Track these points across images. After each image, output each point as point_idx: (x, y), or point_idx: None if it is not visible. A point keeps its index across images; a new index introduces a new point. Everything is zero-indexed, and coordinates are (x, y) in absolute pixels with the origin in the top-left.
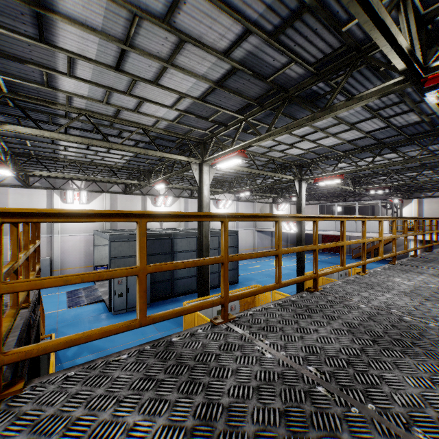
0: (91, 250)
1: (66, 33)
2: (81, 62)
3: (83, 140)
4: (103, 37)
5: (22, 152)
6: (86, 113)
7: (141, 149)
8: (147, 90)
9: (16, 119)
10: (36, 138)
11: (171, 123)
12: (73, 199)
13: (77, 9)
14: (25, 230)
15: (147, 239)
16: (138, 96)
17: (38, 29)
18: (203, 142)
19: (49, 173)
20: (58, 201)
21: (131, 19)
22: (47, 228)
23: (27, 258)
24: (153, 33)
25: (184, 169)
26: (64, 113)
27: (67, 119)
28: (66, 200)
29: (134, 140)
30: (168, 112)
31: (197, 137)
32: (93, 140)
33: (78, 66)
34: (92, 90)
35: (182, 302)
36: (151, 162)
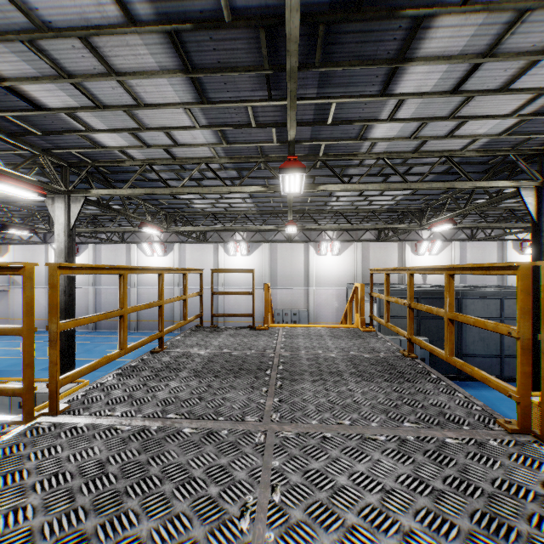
0: (342, 306)
1: (410, 76)
2: (410, 100)
3: (380, 186)
4: (459, 60)
5: (298, 209)
6: (383, 156)
7: (445, 182)
8: (480, 105)
9: (311, 179)
10: (316, 194)
11: (494, 138)
12: (326, 251)
13: (440, 43)
14: (410, 282)
15: (424, 297)
16: (463, 116)
17: (386, 84)
18: (543, 152)
19: (317, 226)
20: (313, 253)
21: (511, 20)
22: (304, 281)
23: (412, 309)
24: (539, 22)
25: (494, 200)
26: (357, 162)
27: (357, 168)
28: (320, 252)
29: (423, 173)
30: (498, 124)
31: (531, 147)
32: (390, 184)
33: (403, 106)
34: (404, 127)
35: (479, 390)
36: (429, 198)
